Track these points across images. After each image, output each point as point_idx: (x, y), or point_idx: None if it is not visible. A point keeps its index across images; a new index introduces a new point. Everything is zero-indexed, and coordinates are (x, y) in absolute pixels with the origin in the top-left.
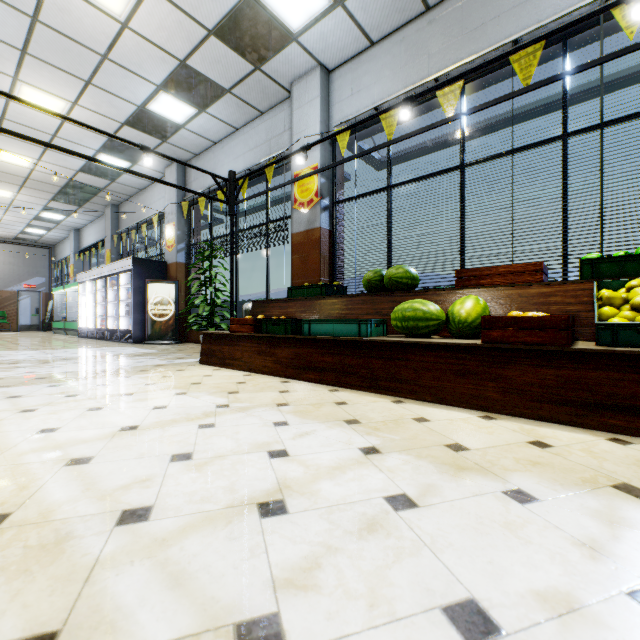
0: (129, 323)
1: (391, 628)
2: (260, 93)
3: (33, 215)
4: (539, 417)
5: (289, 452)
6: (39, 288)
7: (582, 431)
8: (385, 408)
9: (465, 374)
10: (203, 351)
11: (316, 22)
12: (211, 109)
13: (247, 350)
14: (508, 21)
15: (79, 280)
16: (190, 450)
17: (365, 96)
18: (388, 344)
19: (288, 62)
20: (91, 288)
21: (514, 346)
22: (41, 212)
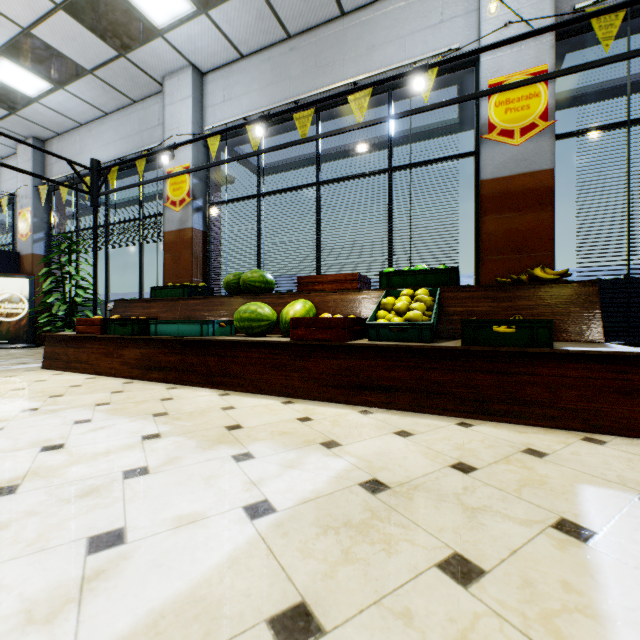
0: None
1: (32, 556)
2: (129, 81)
3: None
4: (326, 399)
5: (66, 445)
6: None
7: (349, 407)
8: (206, 401)
9: (279, 367)
10: (46, 355)
11: (181, 23)
12: (71, 87)
13: (94, 352)
14: (350, 65)
15: None
16: None
17: (236, 105)
18: (223, 343)
19: (157, 56)
20: None
21: (311, 342)
22: None
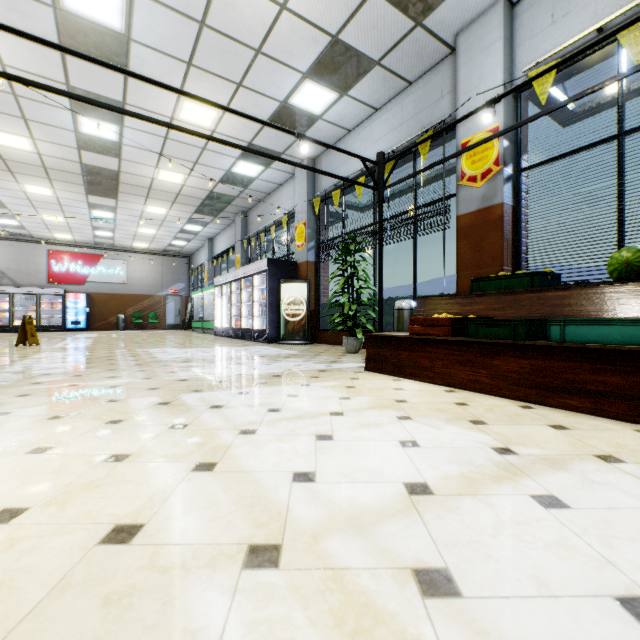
0: (261, 323)
1: None
2: (413, 57)
3: (179, 228)
4: None
5: None
6: (180, 292)
7: None
8: None
9: None
10: (369, 356)
11: None
12: (353, 90)
13: (440, 358)
14: None
15: (216, 283)
16: (632, 586)
17: (576, 18)
18: None
19: (459, 5)
20: (226, 290)
21: None
22: (185, 225)
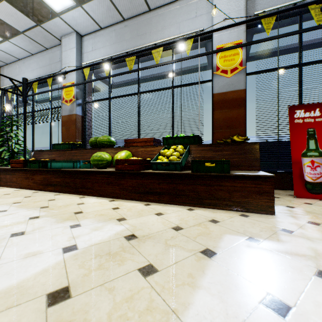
0: None
1: None
2: (43, 38)
3: None
4: (131, 199)
5: None
6: None
7: (140, 202)
8: (71, 200)
9: (109, 183)
10: None
11: (68, 10)
12: (12, 40)
13: (20, 177)
14: (154, 35)
15: None
16: None
17: (98, 52)
18: (83, 172)
19: (57, 26)
20: None
21: (124, 171)
22: None
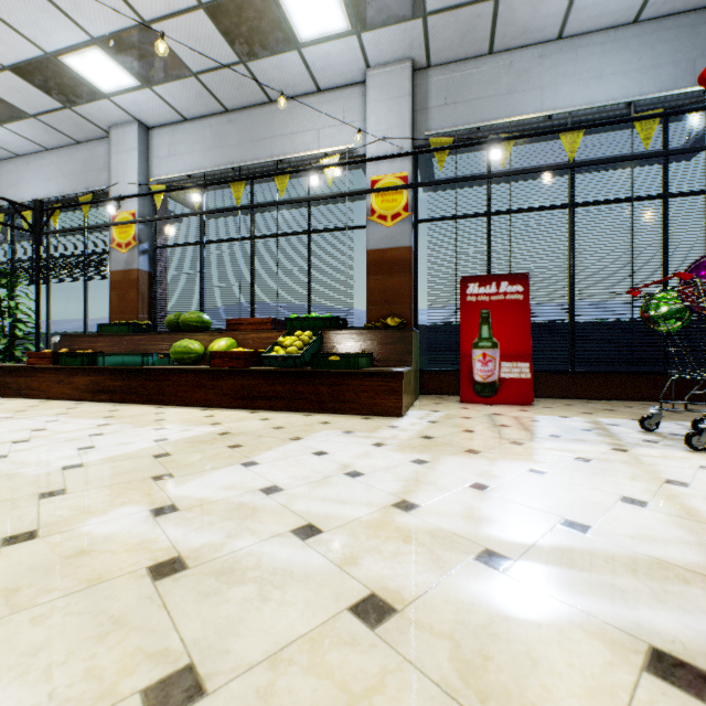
0: None
1: (54, 452)
2: (74, 126)
3: None
4: (233, 407)
5: (48, 429)
6: None
7: (245, 411)
8: (144, 410)
9: (201, 387)
10: None
11: (127, 92)
12: (11, 125)
13: (46, 380)
14: (278, 144)
15: None
16: None
17: (181, 161)
18: (160, 370)
19: (103, 111)
20: None
21: (222, 368)
22: None
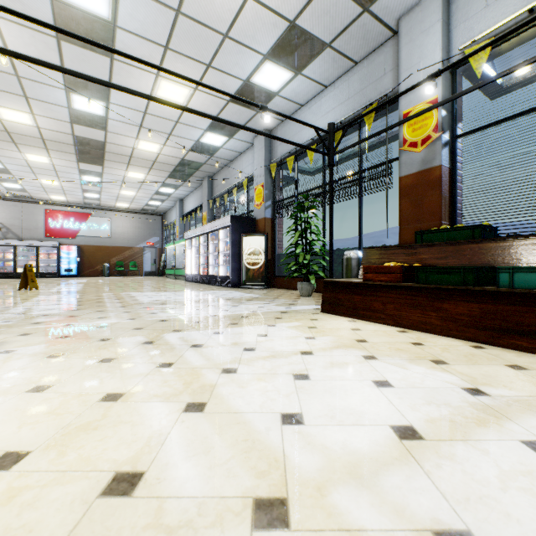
0: (225, 270)
1: None
2: (360, 40)
3: (154, 191)
4: None
5: None
6: (155, 245)
7: None
8: None
9: None
10: (325, 299)
11: None
12: (306, 70)
13: (391, 301)
14: None
15: (186, 237)
16: None
17: (509, 1)
18: None
19: None
20: (194, 243)
21: None
22: (160, 188)
